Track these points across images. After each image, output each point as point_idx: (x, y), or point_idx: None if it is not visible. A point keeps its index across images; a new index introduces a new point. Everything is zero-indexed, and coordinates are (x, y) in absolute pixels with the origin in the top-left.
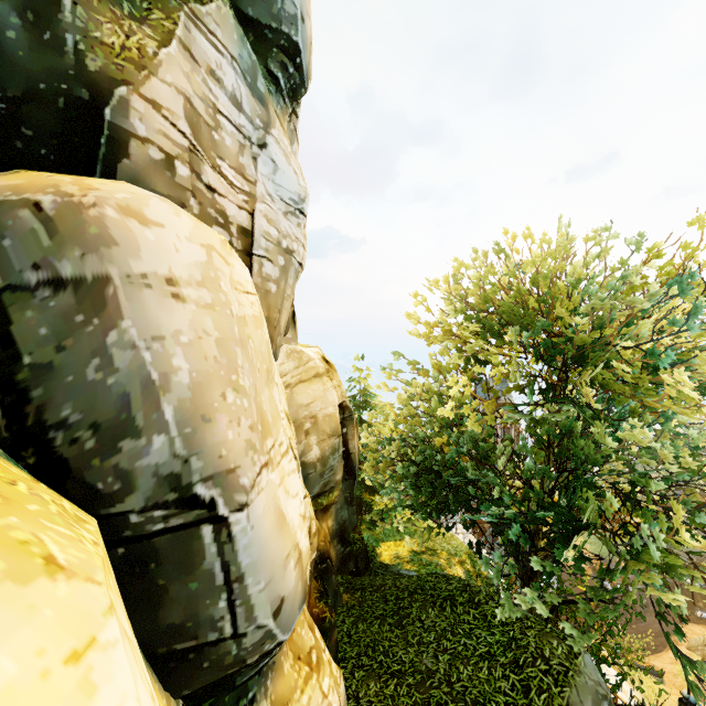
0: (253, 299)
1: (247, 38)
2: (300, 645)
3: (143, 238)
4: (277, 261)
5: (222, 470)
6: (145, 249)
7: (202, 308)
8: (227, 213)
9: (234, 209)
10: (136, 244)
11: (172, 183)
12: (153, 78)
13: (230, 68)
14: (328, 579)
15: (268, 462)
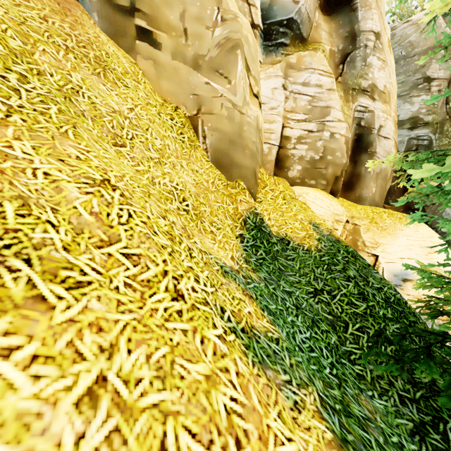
0: None
1: None
2: None
3: None
4: None
5: None
6: None
7: None
8: None
9: None
10: None
11: None
12: None
13: None
14: None
15: None
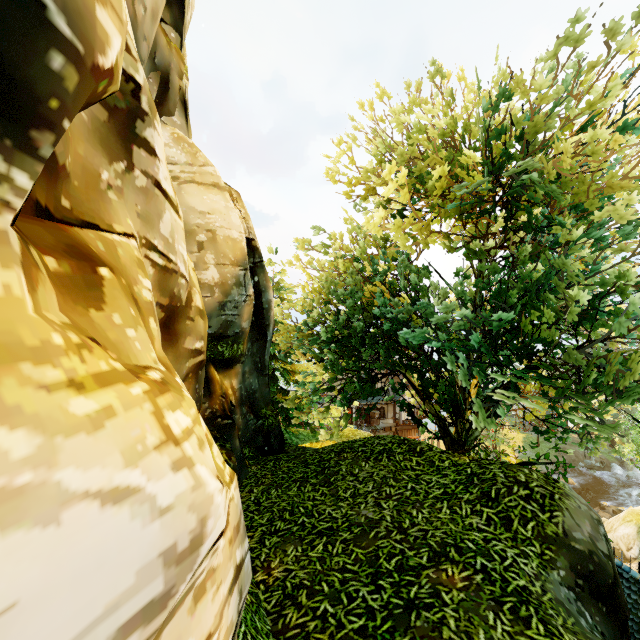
0: None
1: None
2: (112, 340)
3: None
4: None
5: None
6: None
7: None
8: None
9: None
10: None
11: None
12: None
13: None
14: (229, 440)
15: None
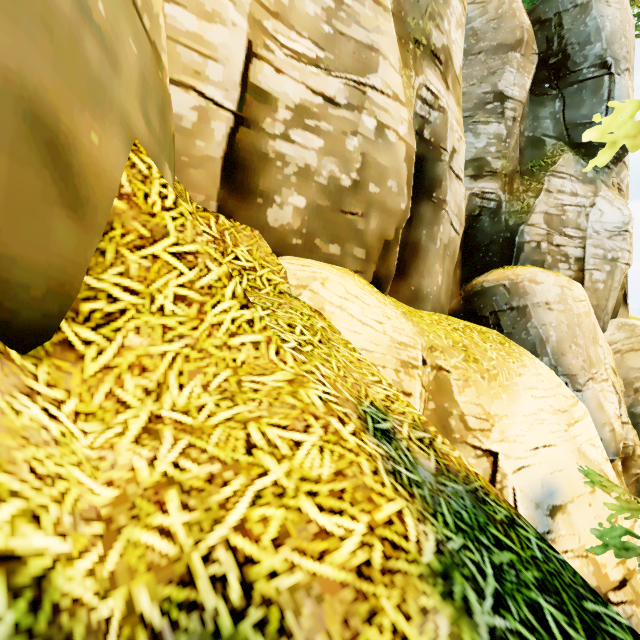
0: (584, 303)
1: (580, 152)
2: None
3: (537, 290)
4: (603, 269)
5: (570, 374)
6: (537, 294)
7: (559, 312)
8: (567, 254)
9: (571, 250)
10: (534, 292)
11: (540, 253)
12: (533, 215)
13: (569, 182)
14: None
15: (592, 378)
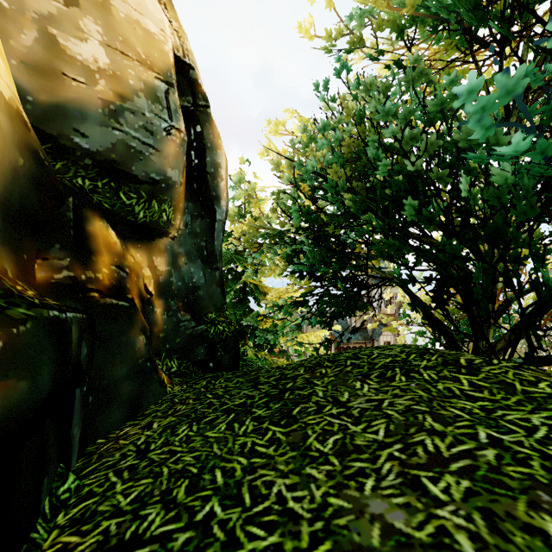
0: None
1: None
2: None
3: None
4: None
5: None
6: None
7: None
8: None
9: None
10: None
11: None
12: None
13: None
14: (118, 335)
15: None
